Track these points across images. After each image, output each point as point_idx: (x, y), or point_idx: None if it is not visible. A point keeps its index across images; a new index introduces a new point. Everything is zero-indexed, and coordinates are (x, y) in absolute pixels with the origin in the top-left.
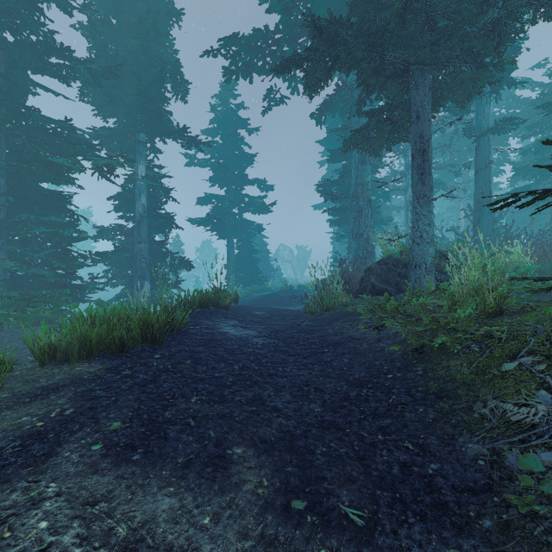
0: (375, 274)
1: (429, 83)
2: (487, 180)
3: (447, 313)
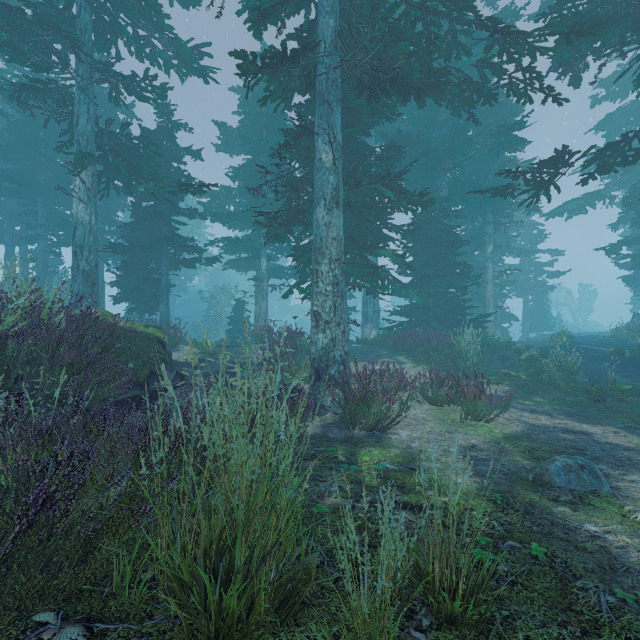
0: None
1: None
2: None
3: None
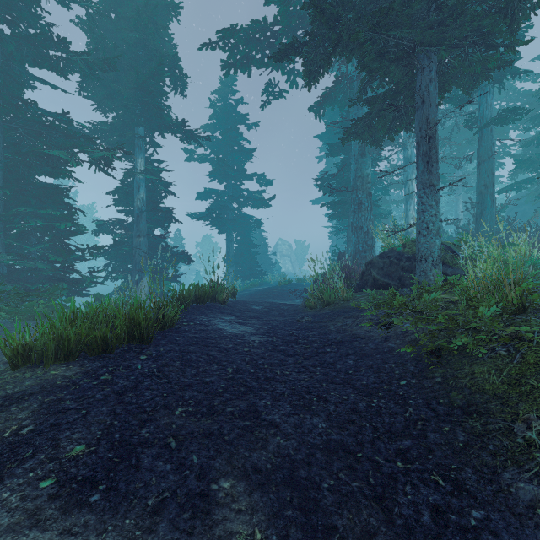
0: (377, 268)
1: (436, 66)
2: (490, 172)
3: (465, 311)
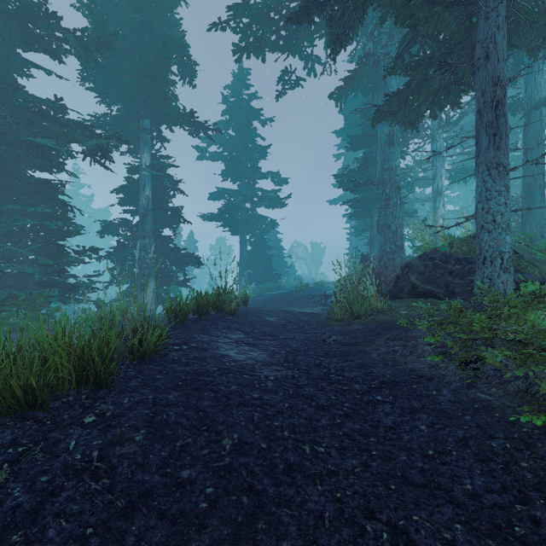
0: (416, 272)
1: (505, 9)
2: (540, 161)
3: None
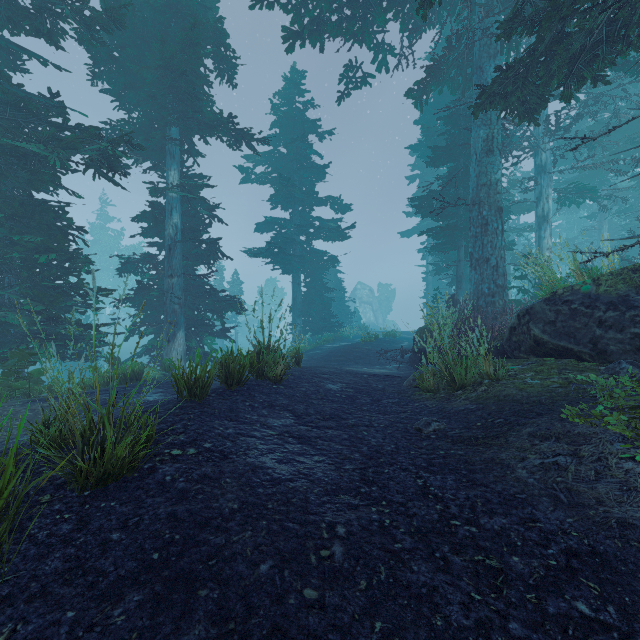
0: (542, 321)
1: None
2: None
3: None
